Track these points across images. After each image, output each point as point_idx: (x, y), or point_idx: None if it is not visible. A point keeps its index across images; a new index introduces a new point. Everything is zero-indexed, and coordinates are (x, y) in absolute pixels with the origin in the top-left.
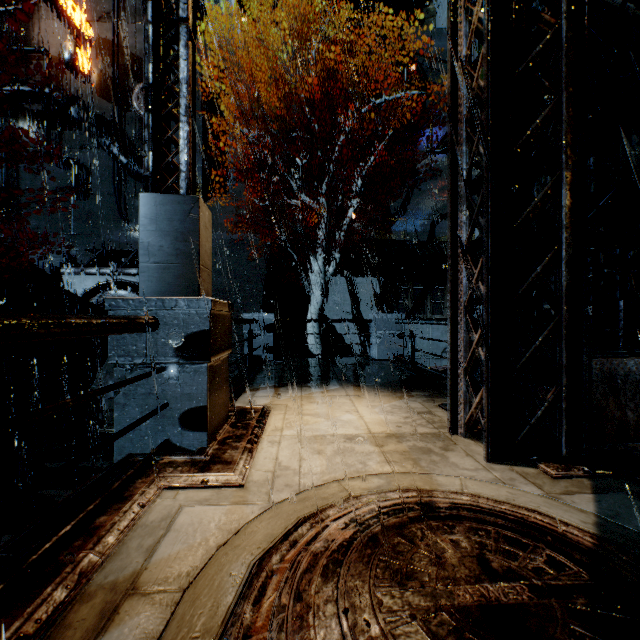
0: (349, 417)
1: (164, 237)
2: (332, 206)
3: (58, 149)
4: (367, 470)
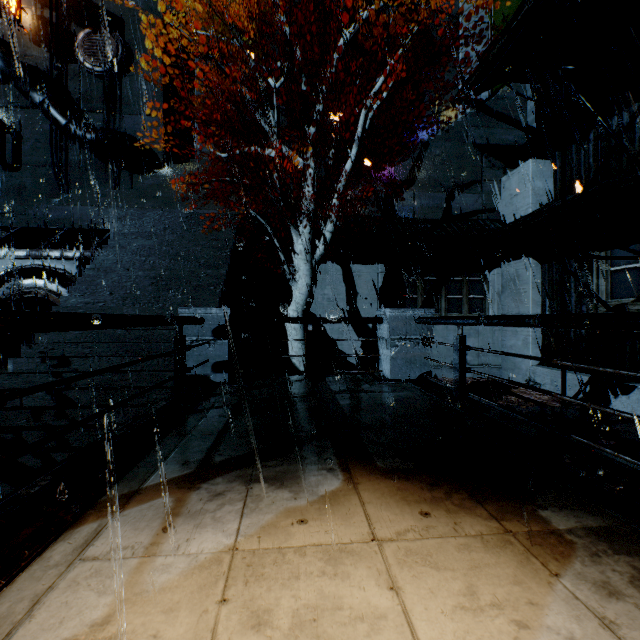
0: None
1: None
2: (321, 172)
3: None
4: None
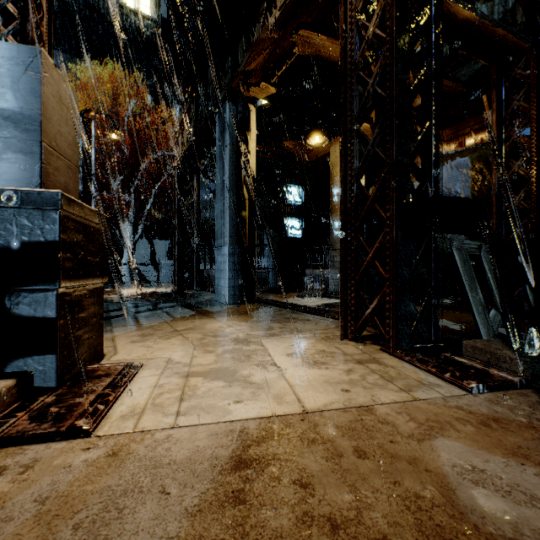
0: (145, 290)
1: None
2: (138, 196)
3: None
4: None
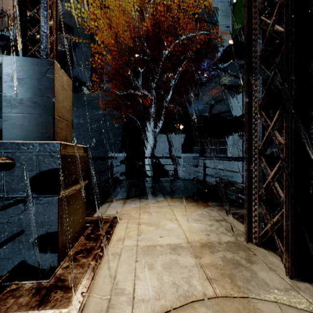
0: (171, 225)
1: (24, 92)
2: (158, 96)
3: None
4: (193, 293)
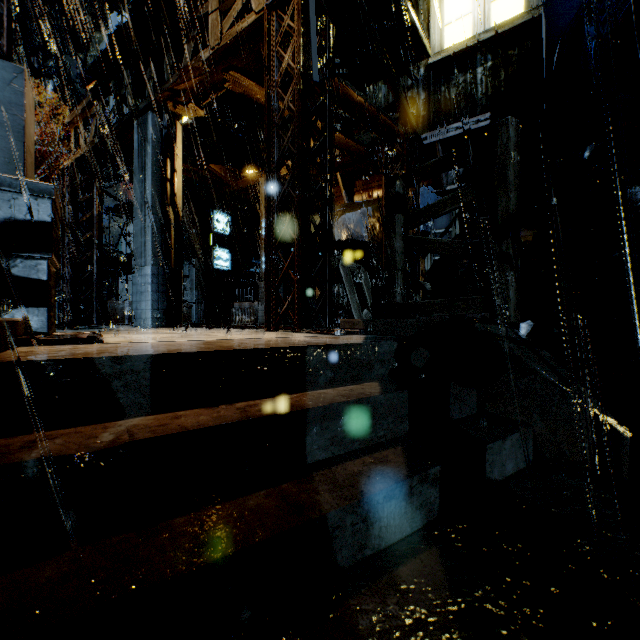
0: None
1: None
2: None
3: None
4: None
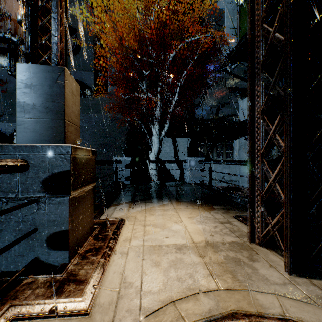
0: (177, 227)
1: (36, 98)
2: (163, 99)
3: (15, 68)
4: (197, 287)
